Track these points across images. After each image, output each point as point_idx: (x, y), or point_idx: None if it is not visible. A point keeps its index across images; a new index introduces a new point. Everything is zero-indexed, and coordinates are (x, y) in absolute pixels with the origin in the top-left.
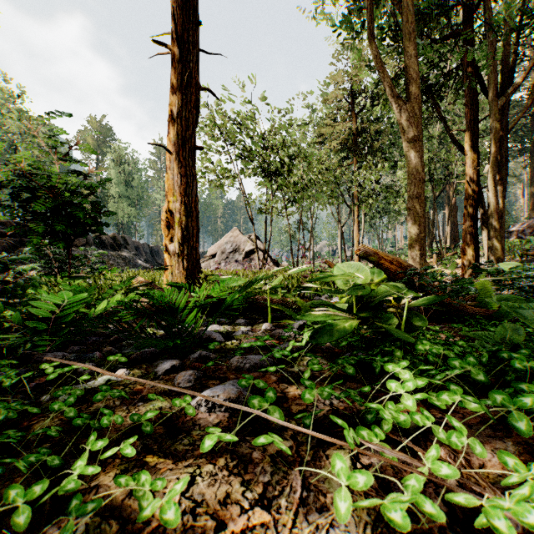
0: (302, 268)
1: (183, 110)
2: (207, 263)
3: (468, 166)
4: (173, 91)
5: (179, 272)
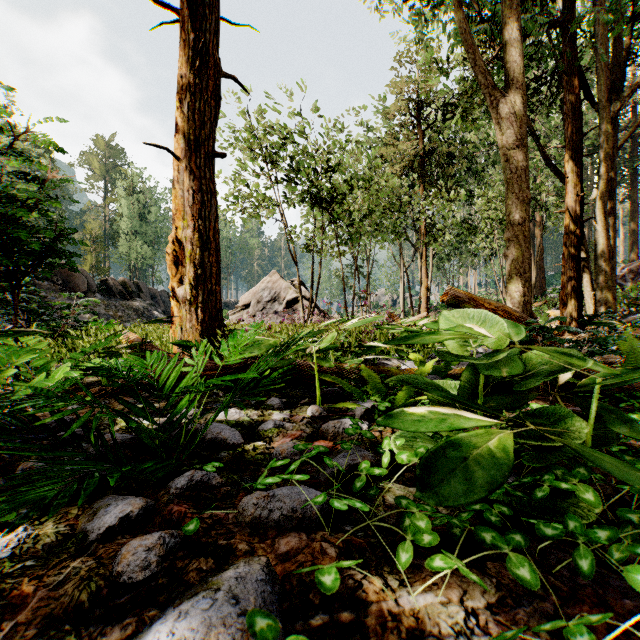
0: (368, 320)
1: (197, 100)
2: (239, 315)
3: (569, 192)
4: (184, 73)
5: (192, 326)
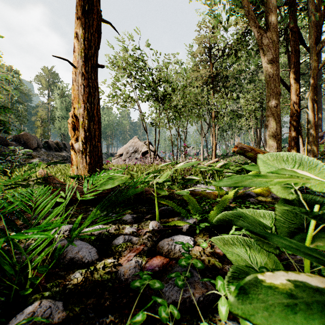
0: (191, 162)
1: (86, 32)
2: (117, 159)
3: (292, 94)
4: (78, 17)
5: (83, 166)
